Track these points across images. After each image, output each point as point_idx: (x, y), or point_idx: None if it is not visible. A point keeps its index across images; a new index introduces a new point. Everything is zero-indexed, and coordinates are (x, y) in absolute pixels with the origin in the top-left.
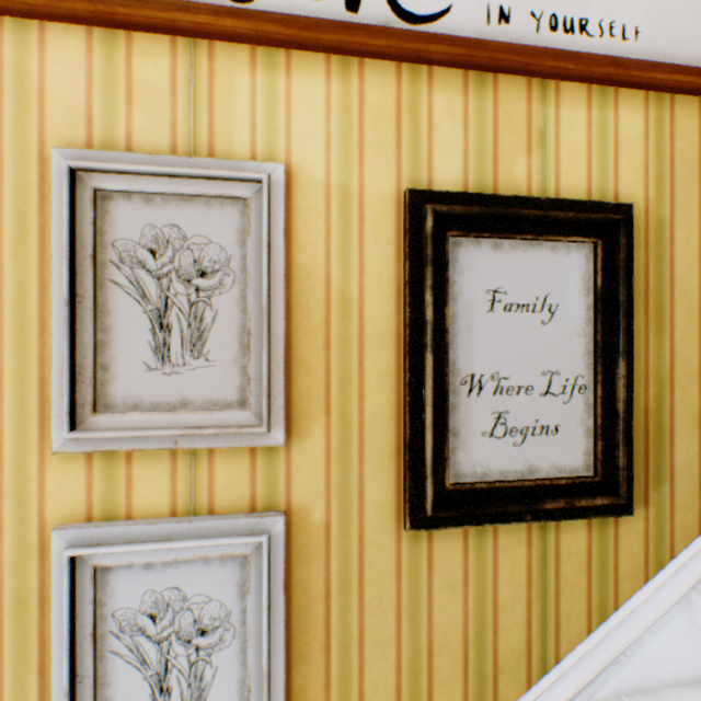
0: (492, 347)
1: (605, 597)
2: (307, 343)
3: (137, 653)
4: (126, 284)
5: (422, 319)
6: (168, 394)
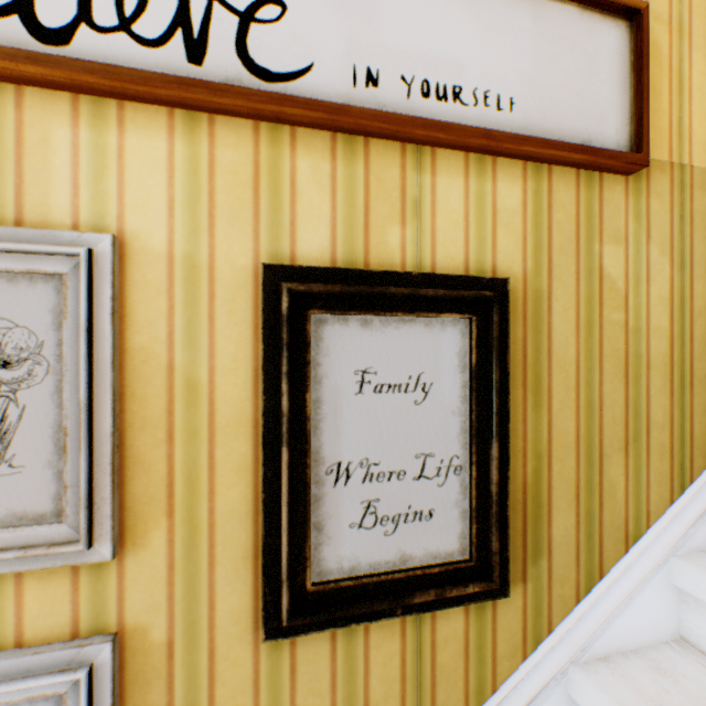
0: (361, 432)
1: (483, 680)
2: (145, 437)
3: None
4: None
5: (280, 406)
6: None
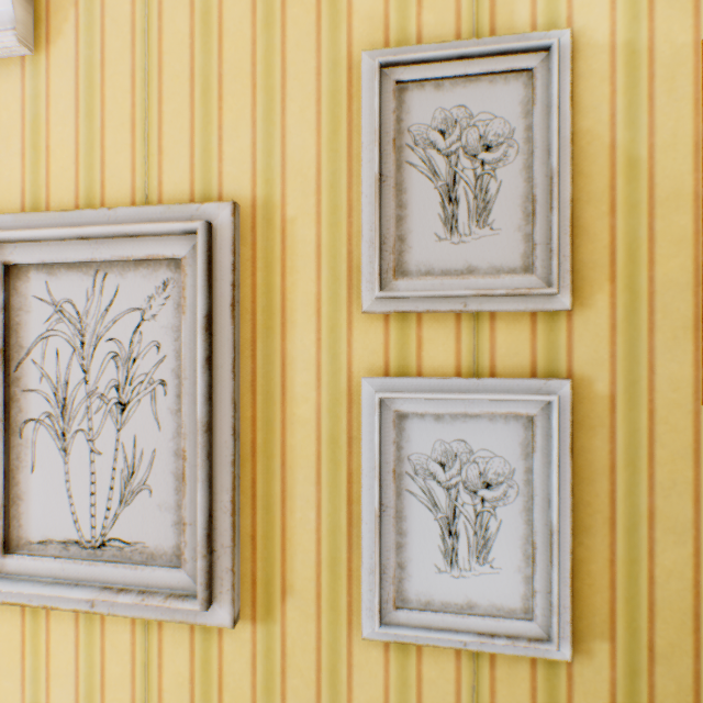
0: None
1: None
2: (588, 210)
3: (428, 495)
4: (418, 164)
5: None
6: (454, 263)
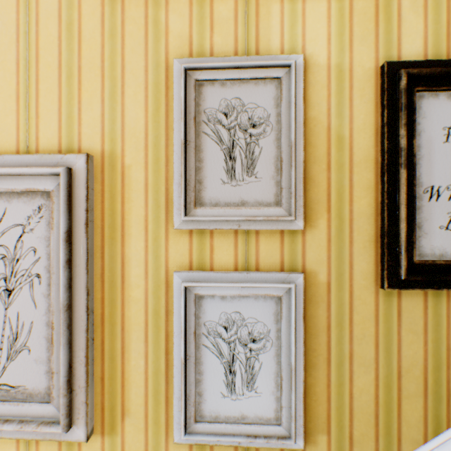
0: (447, 167)
1: None
2: (315, 167)
3: (216, 348)
4: (211, 134)
5: (395, 148)
6: (233, 198)
